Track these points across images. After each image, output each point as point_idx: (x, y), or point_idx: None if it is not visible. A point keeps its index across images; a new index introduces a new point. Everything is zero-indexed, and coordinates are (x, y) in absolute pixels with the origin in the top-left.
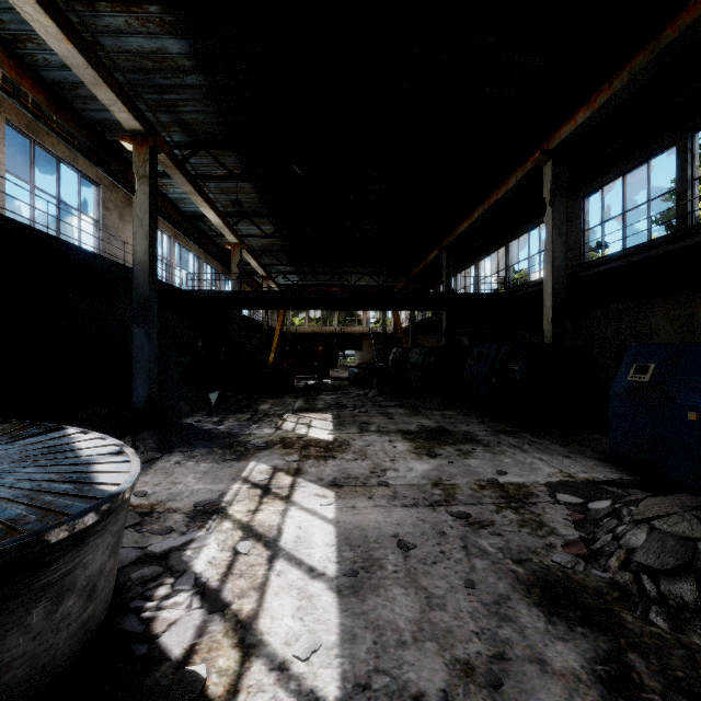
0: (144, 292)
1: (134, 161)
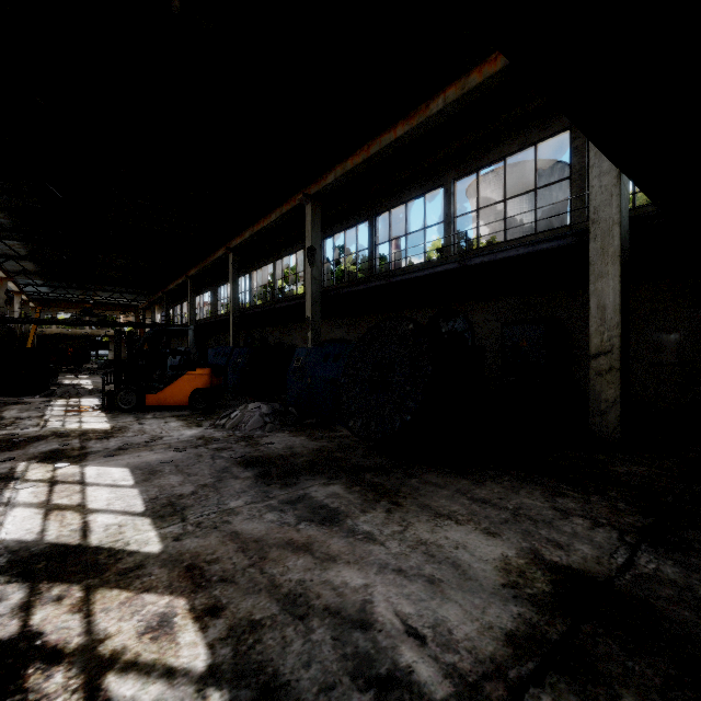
0: None
1: None
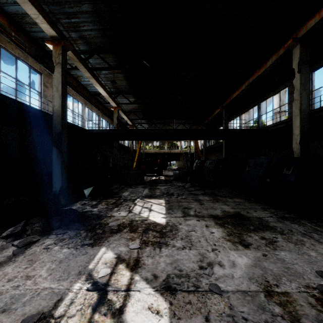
0: (58, 128)
1: (53, 54)
